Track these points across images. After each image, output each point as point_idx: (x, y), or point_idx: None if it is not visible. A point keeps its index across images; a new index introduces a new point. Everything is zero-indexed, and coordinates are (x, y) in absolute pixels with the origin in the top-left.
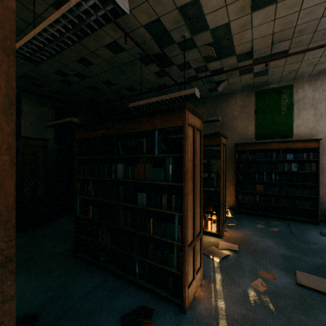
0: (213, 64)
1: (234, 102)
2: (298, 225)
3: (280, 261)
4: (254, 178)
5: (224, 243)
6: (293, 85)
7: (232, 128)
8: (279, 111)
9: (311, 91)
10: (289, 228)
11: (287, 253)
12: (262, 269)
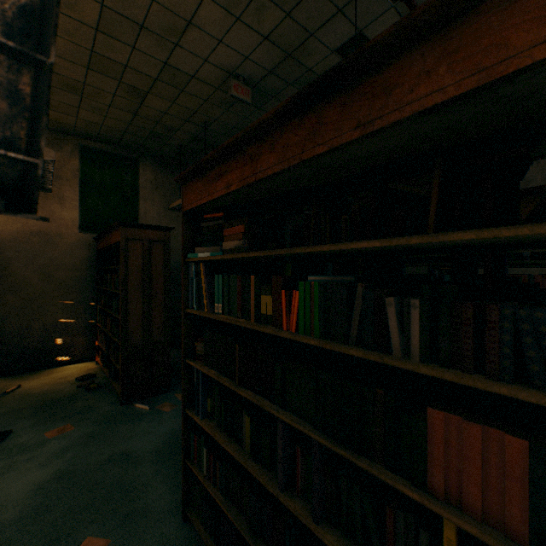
0: None
1: None
2: None
3: None
4: None
5: None
6: None
7: None
8: None
9: None
10: None
11: None
12: None
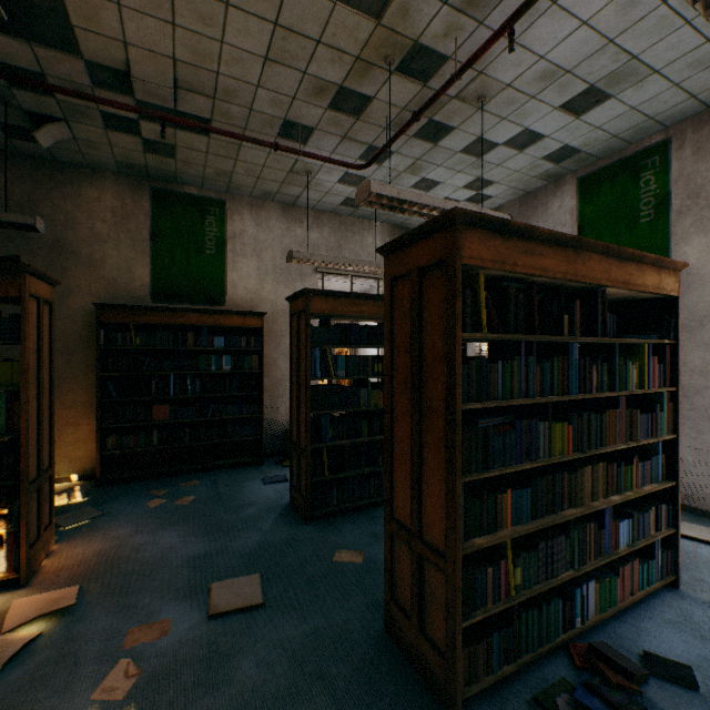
0: (3, 41)
1: (96, 194)
2: (233, 475)
3: (186, 575)
4: (149, 390)
5: (32, 600)
6: (227, 203)
7: (90, 261)
8: (202, 247)
9: (255, 225)
10: (216, 488)
11: (203, 548)
12: (137, 626)
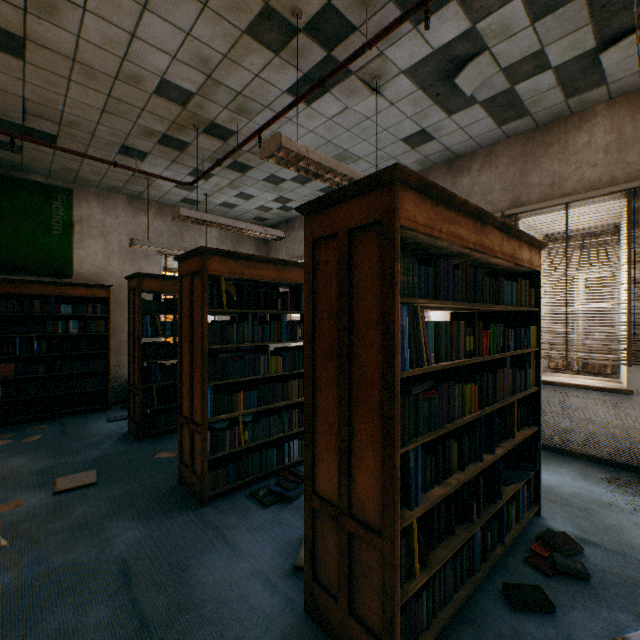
0: None
1: None
2: (80, 419)
3: (35, 478)
4: None
5: None
6: (75, 192)
7: None
8: (50, 228)
9: (102, 212)
10: (63, 428)
11: (50, 463)
12: None
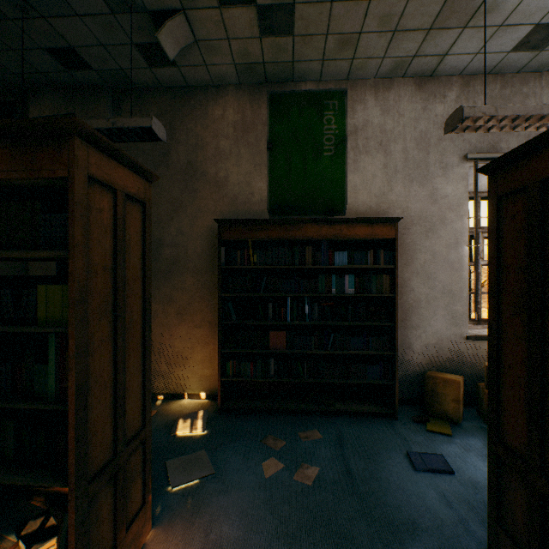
0: None
1: (220, 112)
2: (360, 432)
3: None
4: (265, 313)
5: None
6: (347, 92)
7: (215, 180)
8: (319, 149)
9: (380, 112)
10: (344, 458)
11: None
12: None
